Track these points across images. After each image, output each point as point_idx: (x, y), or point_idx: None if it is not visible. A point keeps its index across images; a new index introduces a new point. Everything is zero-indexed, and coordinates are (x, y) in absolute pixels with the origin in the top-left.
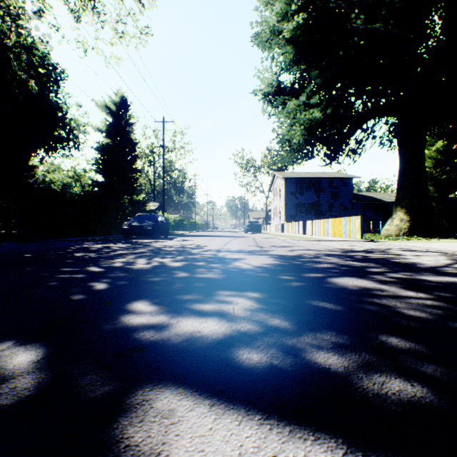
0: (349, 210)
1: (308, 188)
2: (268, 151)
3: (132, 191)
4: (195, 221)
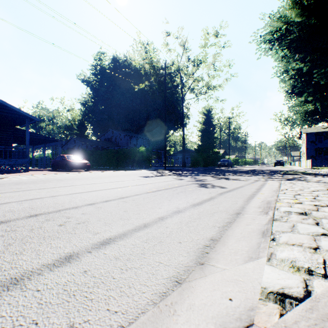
0: None
1: (326, 138)
2: None
3: (213, 147)
4: (245, 159)
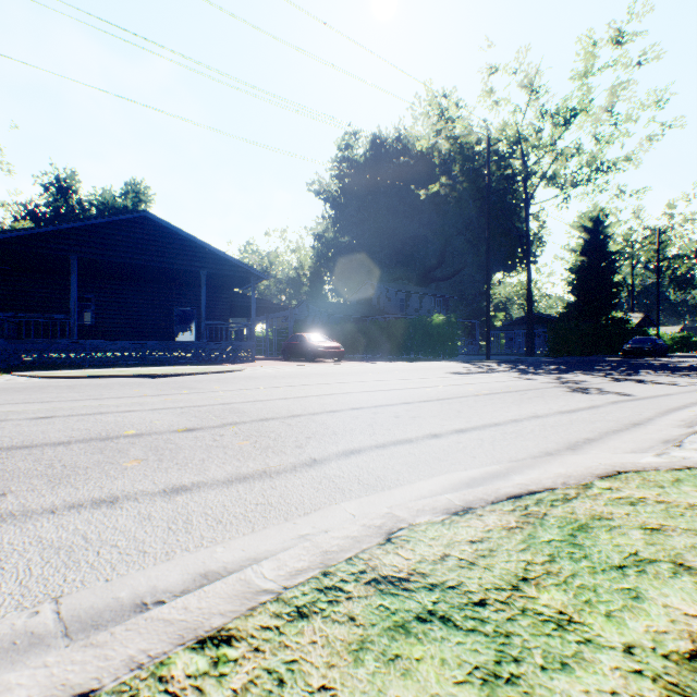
0: None
1: None
2: None
3: (610, 308)
4: None
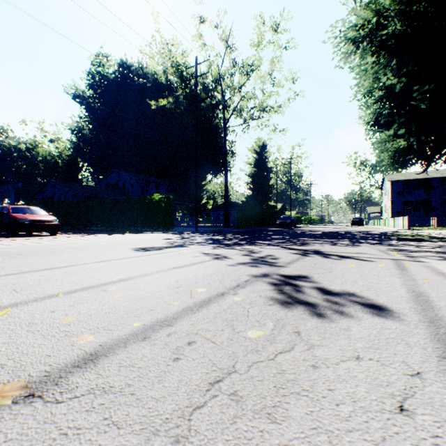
0: None
1: (416, 188)
2: None
3: (268, 199)
4: (310, 217)
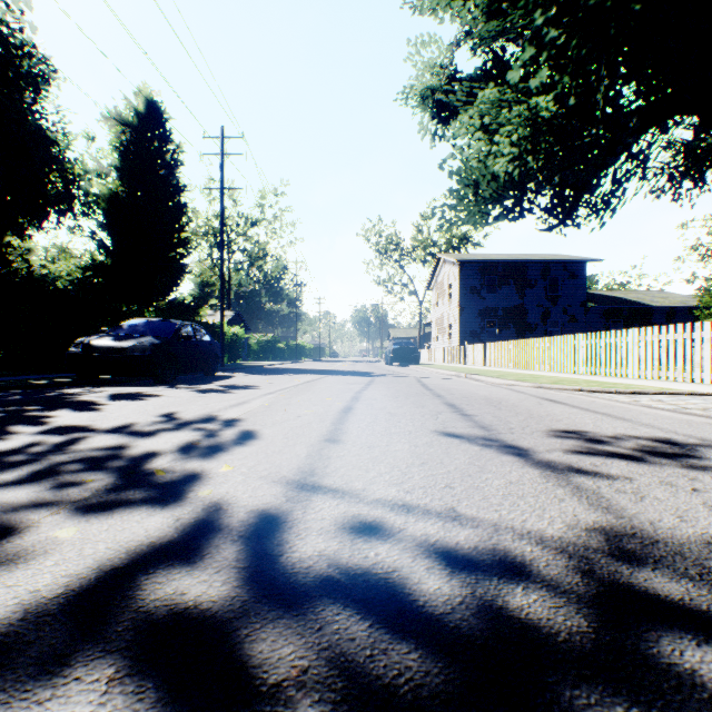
0: (580, 321)
1: (504, 281)
2: (424, 220)
3: (170, 283)
4: (296, 342)
